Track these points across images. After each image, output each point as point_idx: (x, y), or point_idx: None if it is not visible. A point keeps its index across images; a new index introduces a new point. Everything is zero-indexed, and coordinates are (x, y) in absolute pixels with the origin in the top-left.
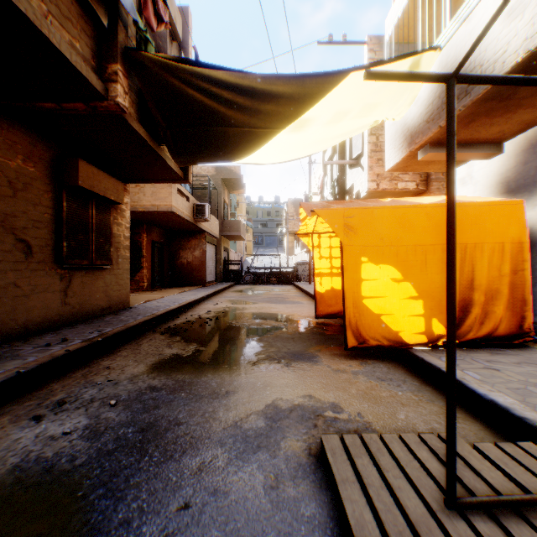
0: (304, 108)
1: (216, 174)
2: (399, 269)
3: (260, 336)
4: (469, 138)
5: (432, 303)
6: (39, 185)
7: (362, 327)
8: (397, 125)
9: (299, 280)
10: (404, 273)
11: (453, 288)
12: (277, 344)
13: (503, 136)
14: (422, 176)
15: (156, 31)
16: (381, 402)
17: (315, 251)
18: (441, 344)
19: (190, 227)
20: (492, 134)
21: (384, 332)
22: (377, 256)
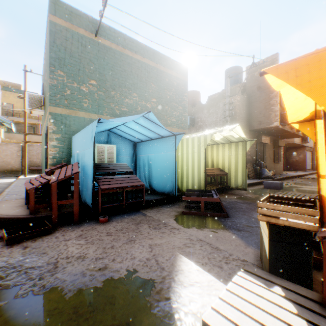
0: None
1: None
2: None
3: None
4: None
5: None
6: (271, 147)
7: None
8: None
9: None
10: None
11: None
12: None
13: None
14: None
15: None
16: None
17: None
18: None
19: (298, 145)
20: None
21: None
22: None
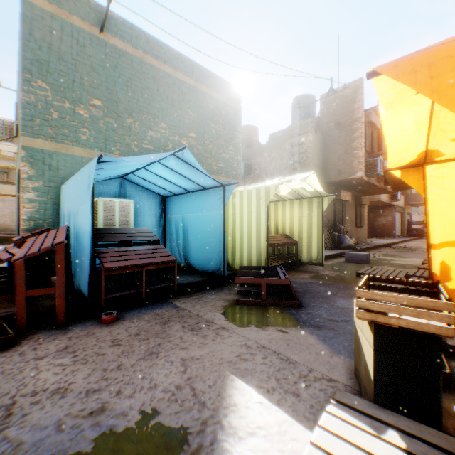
0: None
1: None
2: None
3: None
4: None
5: None
6: (352, 205)
7: None
8: None
9: None
10: None
11: None
12: None
13: None
14: None
15: None
16: None
17: None
18: None
19: (385, 204)
20: None
21: None
22: None
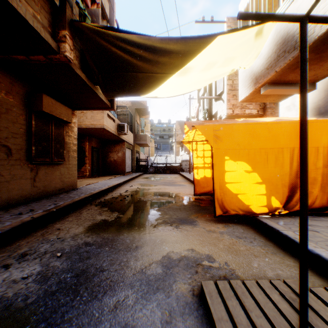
0: (187, 60)
1: (131, 106)
2: (250, 164)
3: (159, 207)
4: (294, 79)
5: (271, 186)
6: (16, 110)
7: (226, 202)
8: (246, 72)
9: (183, 171)
10: (253, 166)
11: (306, 178)
12: (169, 212)
13: (316, 78)
14: (261, 106)
15: (90, 8)
16: (240, 254)
17: (193, 153)
18: (277, 213)
19: (116, 138)
20: (309, 77)
21: (240, 205)
22: (235, 155)
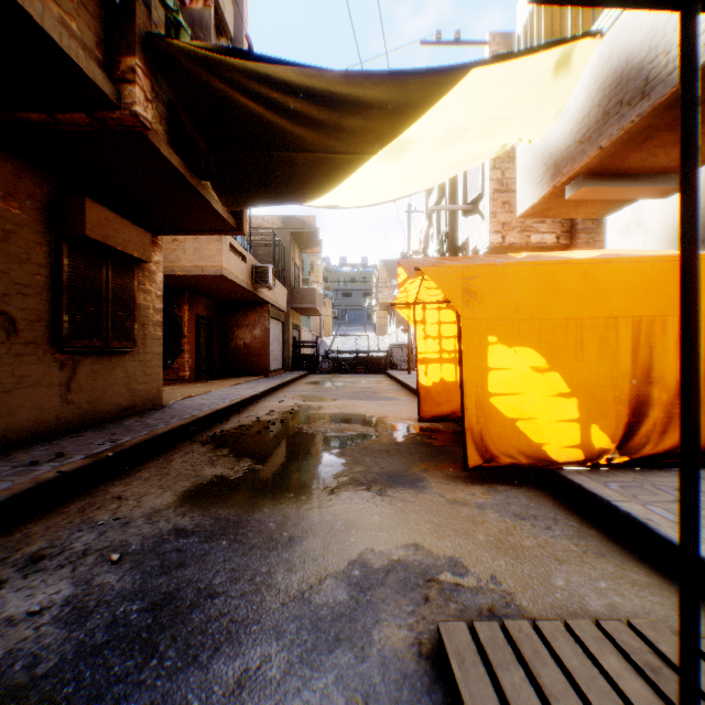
0: (405, 123)
1: (283, 227)
2: (543, 354)
3: (341, 448)
4: (640, 165)
5: (591, 402)
6: (27, 233)
7: (490, 438)
8: (534, 151)
9: (395, 368)
10: (551, 359)
11: (695, 388)
12: (365, 460)
13: None
14: (564, 226)
15: (190, 7)
16: (524, 556)
17: (417, 328)
18: (604, 462)
19: (248, 297)
20: (675, 160)
21: (521, 445)
22: (510, 334)
